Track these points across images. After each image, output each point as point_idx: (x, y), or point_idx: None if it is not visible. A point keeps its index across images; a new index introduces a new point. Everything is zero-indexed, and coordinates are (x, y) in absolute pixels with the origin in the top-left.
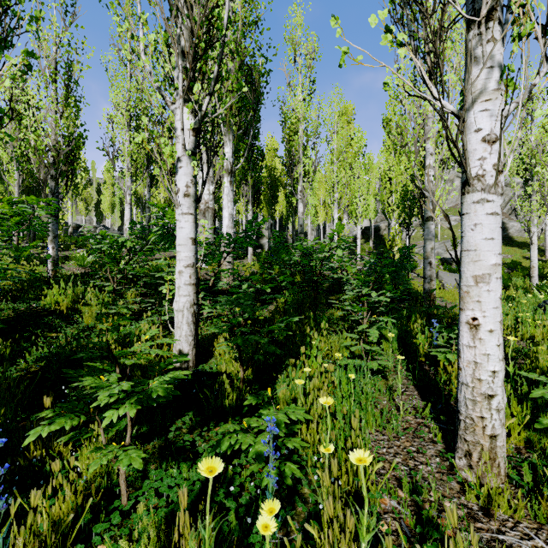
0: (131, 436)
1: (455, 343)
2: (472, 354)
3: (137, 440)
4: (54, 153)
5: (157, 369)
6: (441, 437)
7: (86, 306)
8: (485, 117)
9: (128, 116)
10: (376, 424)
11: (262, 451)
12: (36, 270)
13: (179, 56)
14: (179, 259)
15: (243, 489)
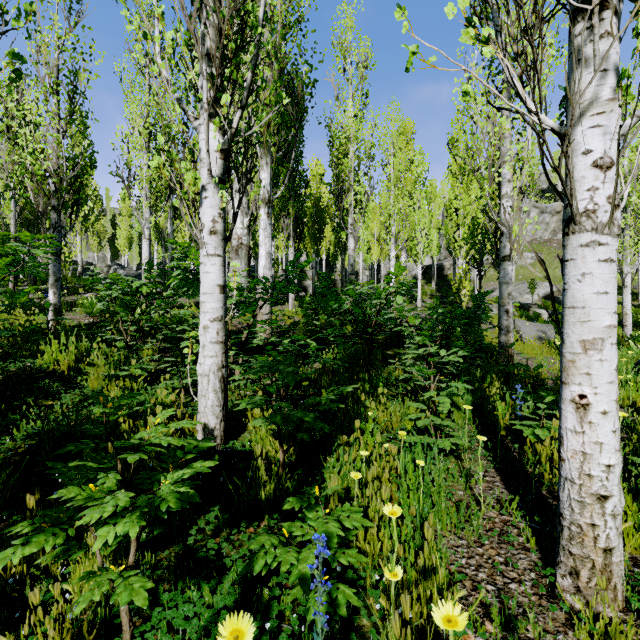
0: (136, 552)
1: (544, 415)
2: (579, 441)
3: (147, 548)
4: (55, 179)
5: (172, 459)
6: (534, 541)
7: (91, 366)
8: (597, 135)
9: (147, 134)
10: (451, 523)
11: (308, 573)
12: (33, 320)
13: (203, 60)
14: (204, 311)
15: (283, 618)
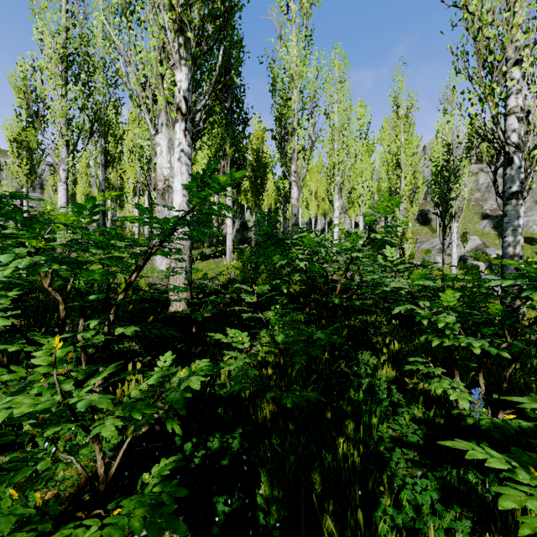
0: None
1: None
2: None
3: None
4: None
5: None
6: None
7: None
8: None
9: (58, 58)
10: None
11: None
12: None
13: None
14: None
15: None
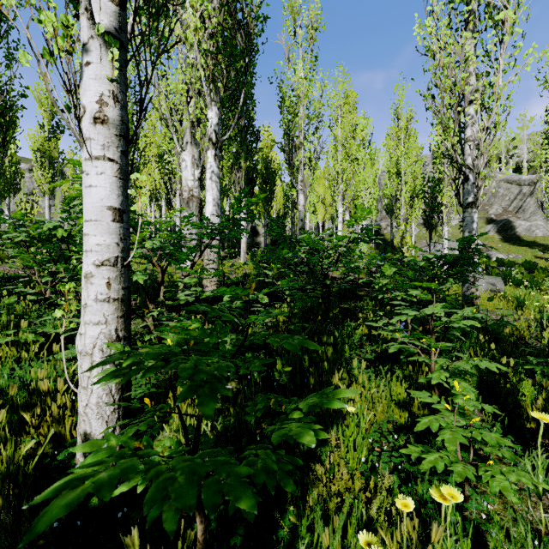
0: None
1: None
2: None
3: None
4: None
5: None
6: None
7: None
8: None
9: None
10: None
11: None
12: None
13: None
14: (85, 248)
15: None
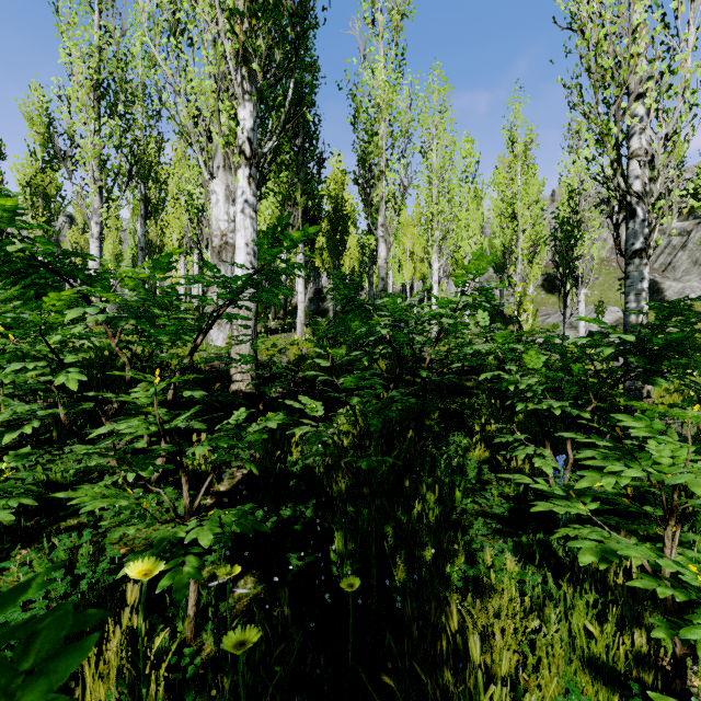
0: None
1: None
2: None
3: None
4: None
5: None
6: None
7: None
8: None
9: (90, 86)
10: None
11: None
12: None
13: None
14: None
15: None
